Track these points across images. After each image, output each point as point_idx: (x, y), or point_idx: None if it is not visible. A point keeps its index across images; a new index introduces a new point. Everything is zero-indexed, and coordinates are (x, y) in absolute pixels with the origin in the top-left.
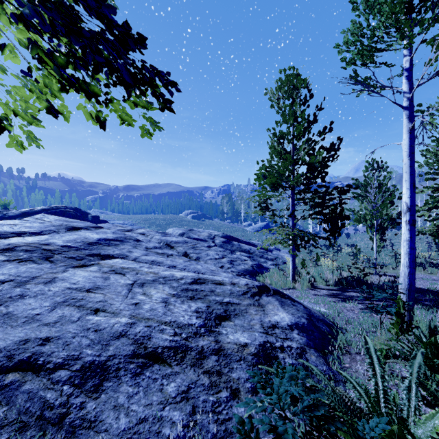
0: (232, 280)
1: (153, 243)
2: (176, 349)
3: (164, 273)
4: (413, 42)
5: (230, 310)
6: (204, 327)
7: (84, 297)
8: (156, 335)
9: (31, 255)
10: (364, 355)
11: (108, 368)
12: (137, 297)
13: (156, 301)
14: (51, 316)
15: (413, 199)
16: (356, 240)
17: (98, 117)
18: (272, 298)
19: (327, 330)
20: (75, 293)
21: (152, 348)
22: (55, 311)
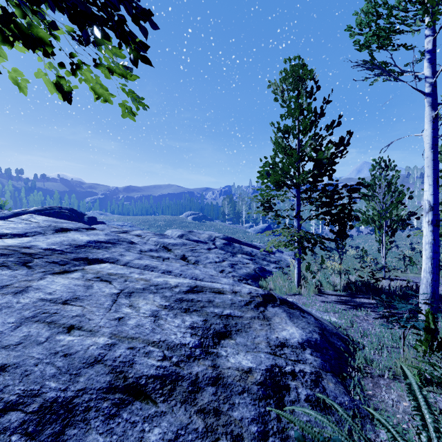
0: (234, 288)
1: (149, 246)
2: (164, 379)
3: (157, 280)
4: (438, 18)
5: (231, 325)
6: (199, 347)
7: (59, 310)
8: (140, 360)
9: (6, 260)
10: (389, 379)
11: (75, 408)
12: (122, 310)
13: (144, 315)
14: (14, 336)
15: (436, 196)
16: (359, 242)
17: (59, 85)
18: (279, 308)
19: (342, 347)
20: (48, 305)
21: (134, 378)
22: (20, 329)
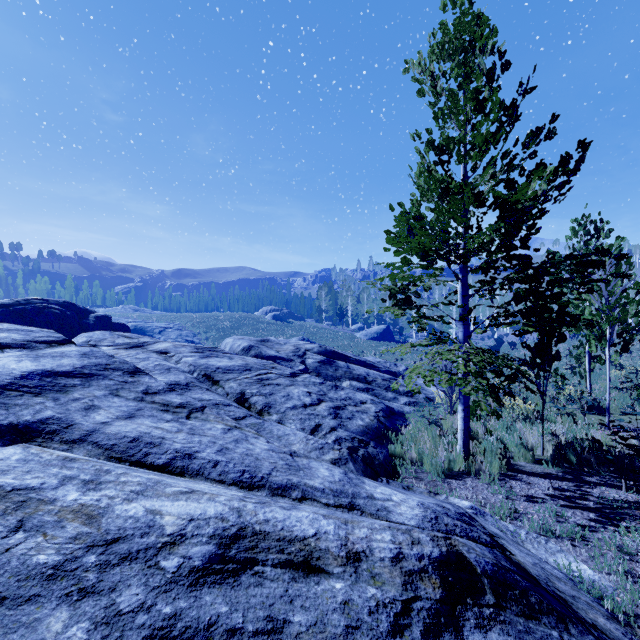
0: (349, 535)
1: (175, 375)
2: None
3: (128, 510)
4: None
5: None
6: None
7: None
8: None
9: None
10: None
11: None
12: None
13: None
14: None
15: None
16: (526, 353)
17: None
18: (503, 635)
19: None
20: None
21: None
22: None
